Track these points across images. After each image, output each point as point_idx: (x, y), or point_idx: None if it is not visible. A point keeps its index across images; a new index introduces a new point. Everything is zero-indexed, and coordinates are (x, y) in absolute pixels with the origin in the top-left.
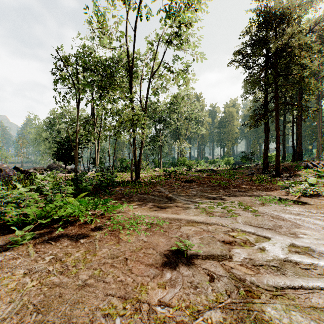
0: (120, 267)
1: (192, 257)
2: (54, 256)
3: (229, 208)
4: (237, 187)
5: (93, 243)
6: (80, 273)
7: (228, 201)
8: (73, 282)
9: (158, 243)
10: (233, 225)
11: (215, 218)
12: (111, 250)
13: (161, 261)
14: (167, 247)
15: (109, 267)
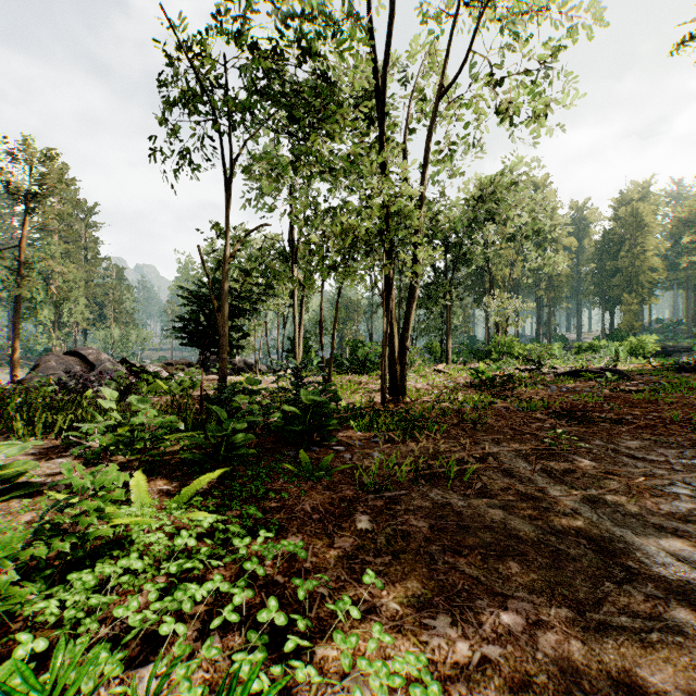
0: None
1: None
2: None
3: None
4: None
5: None
6: None
7: None
8: None
9: None
10: None
11: None
12: None
13: None
14: None
15: None
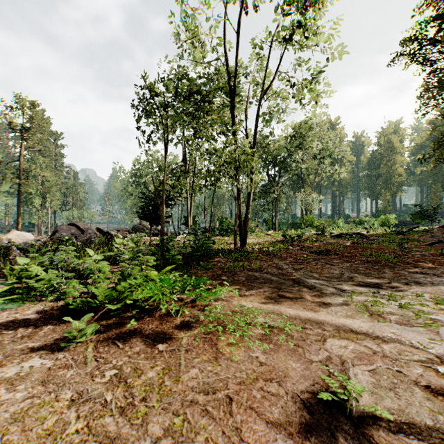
0: (219, 416)
1: (365, 421)
2: (118, 371)
3: (415, 308)
4: (416, 266)
5: (177, 353)
6: (151, 417)
7: (406, 292)
8: (137, 438)
9: (287, 371)
10: (437, 348)
11: (391, 328)
12: (203, 373)
13: (297, 418)
14: (305, 383)
15: (199, 412)
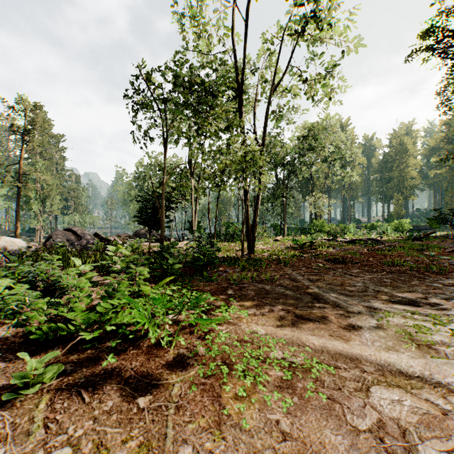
0: None
1: None
2: (72, 450)
3: None
4: (448, 277)
5: (164, 414)
6: None
7: (450, 311)
8: None
9: (325, 453)
10: None
11: (452, 368)
12: None
13: None
14: None
15: None
